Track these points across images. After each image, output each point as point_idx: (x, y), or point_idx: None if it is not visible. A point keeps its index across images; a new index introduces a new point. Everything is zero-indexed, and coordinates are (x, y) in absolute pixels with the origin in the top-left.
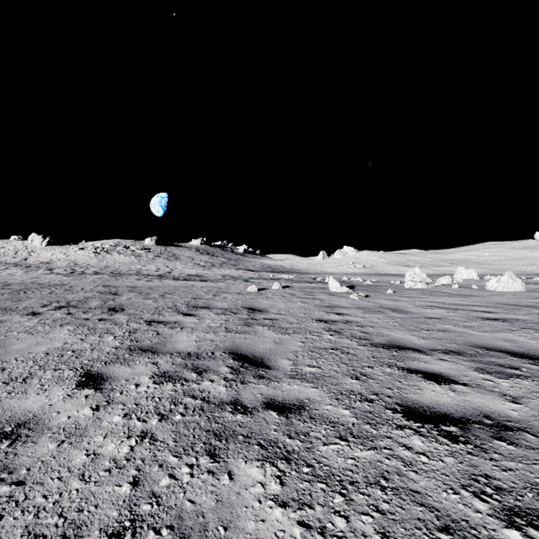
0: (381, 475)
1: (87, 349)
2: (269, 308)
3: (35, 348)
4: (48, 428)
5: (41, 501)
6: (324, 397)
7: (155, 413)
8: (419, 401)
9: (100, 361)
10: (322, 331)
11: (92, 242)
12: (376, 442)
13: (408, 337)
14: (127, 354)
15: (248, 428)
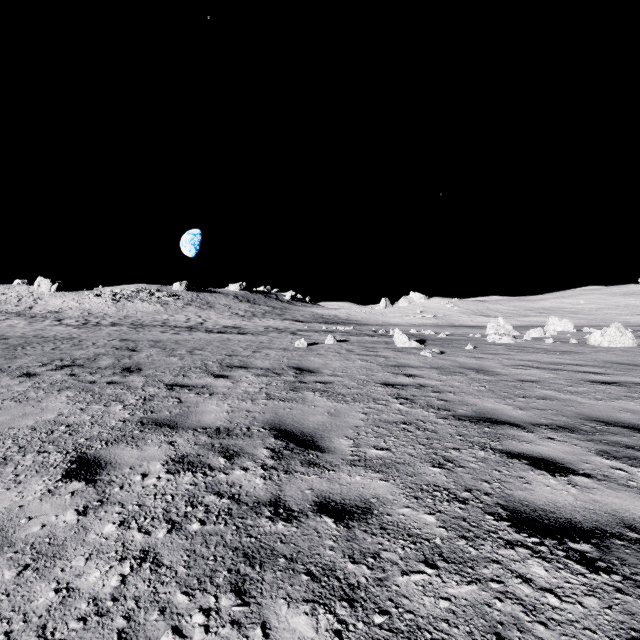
0: (492, 630)
1: (86, 422)
2: (321, 368)
3: (20, 421)
4: (10, 543)
5: None
6: (398, 495)
7: (164, 519)
8: (530, 501)
9: (100, 440)
10: (390, 398)
11: (110, 288)
12: (479, 570)
13: (501, 406)
14: (137, 430)
15: (292, 544)
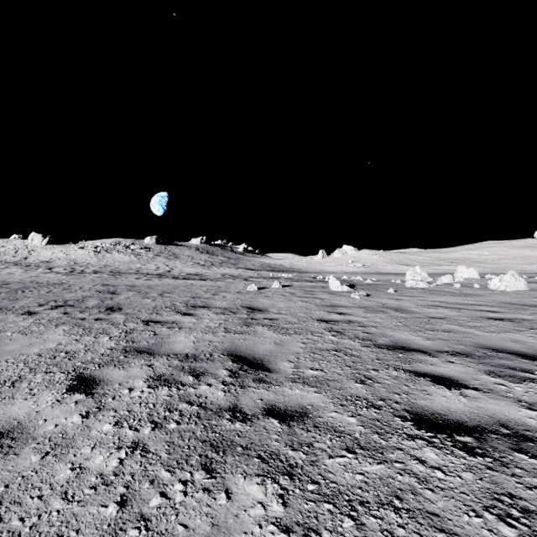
0: (393, 494)
1: (81, 350)
2: (269, 308)
3: (28, 349)
4: (33, 437)
5: (17, 525)
6: (328, 403)
7: (148, 420)
8: (430, 407)
9: (94, 363)
10: (324, 331)
11: (92, 241)
12: (386, 455)
13: (413, 337)
14: (122, 356)
15: (247, 438)
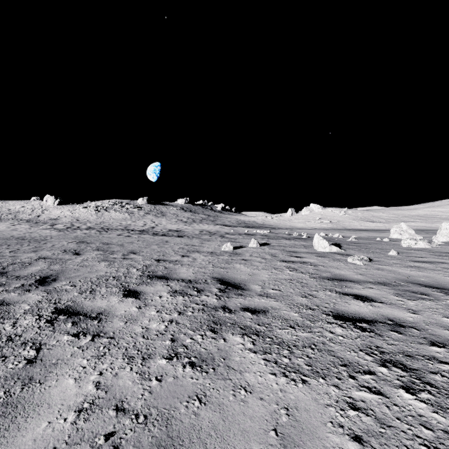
0: None
1: None
2: (248, 281)
3: None
4: None
5: None
6: None
7: None
8: None
9: None
10: (372, 364)
11: (94, 202)
12: None
13: None
14: None
15: None
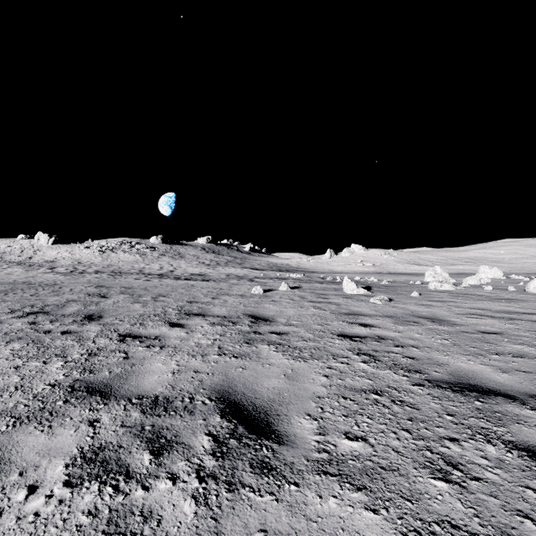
0: None
1: (10, 387)
2: (276, 316)
3: None
4: None
5: None
6: None
7: None
8: None
9: (10, 417)
10: (351, 354)
11: (98, 241)
12: None
13: (478, 367)
14: (61, 401)
15: None
